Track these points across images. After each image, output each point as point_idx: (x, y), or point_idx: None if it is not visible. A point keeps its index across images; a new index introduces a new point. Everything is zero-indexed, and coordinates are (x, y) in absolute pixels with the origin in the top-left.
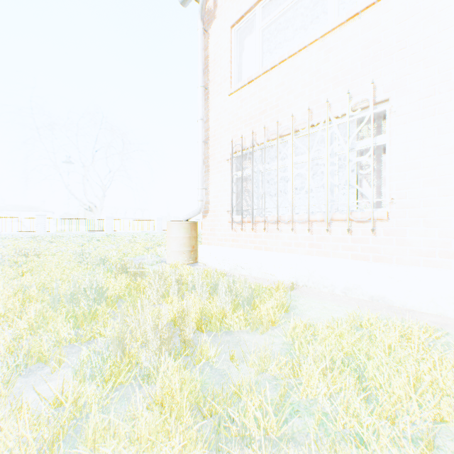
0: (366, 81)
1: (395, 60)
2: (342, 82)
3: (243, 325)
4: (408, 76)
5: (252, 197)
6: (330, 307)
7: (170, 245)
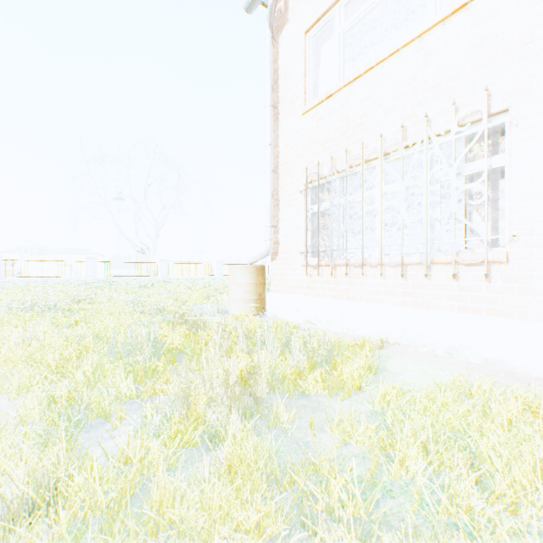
0: (477, 88)
1: (517, 59)
2: (445, 91)
3: (322, 388)
4: (536, 79)
5: (331, 236)
6: (429, 370)
7: (233, 293)
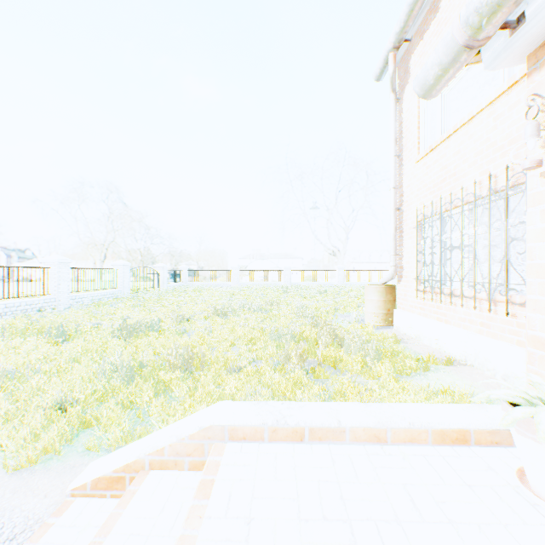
0: None
1: None
2: (507, 152)
3: (359, 372)
4: None
5: (431, 268)
6: (458, 383)
7: (366, 307)
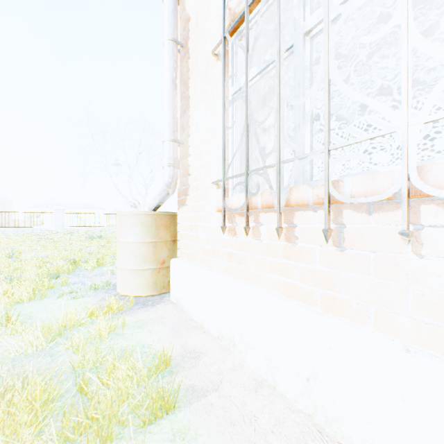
0: None
1: None
2: None
3: None
4: None
5: (279, 120)
6: None
7: (119, 258)
